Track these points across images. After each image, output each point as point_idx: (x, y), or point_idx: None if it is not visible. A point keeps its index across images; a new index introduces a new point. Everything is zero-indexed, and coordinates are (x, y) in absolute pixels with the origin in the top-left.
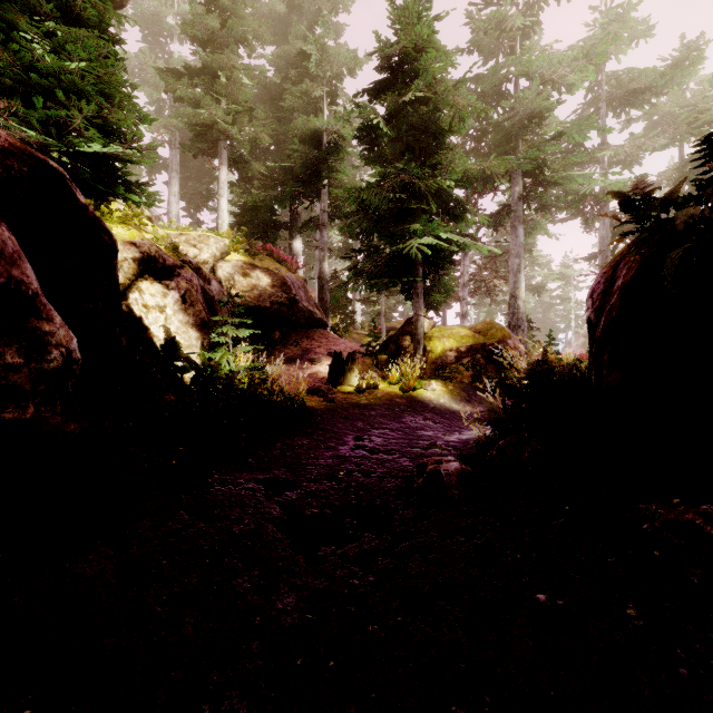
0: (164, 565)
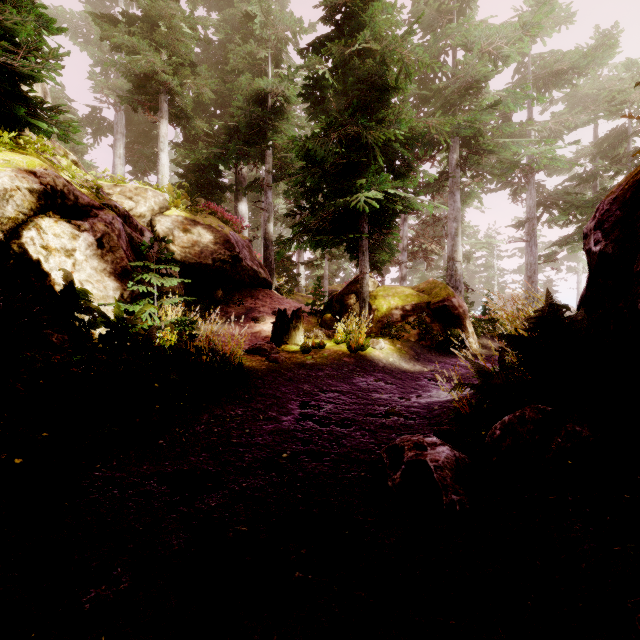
0: None
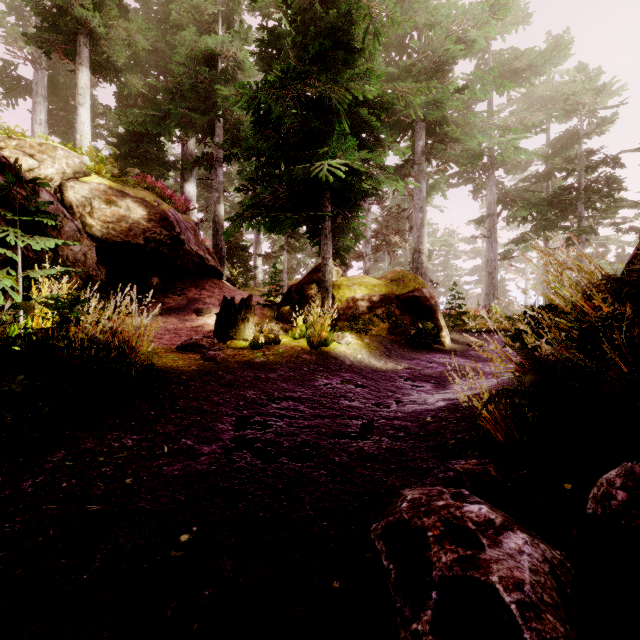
0: None
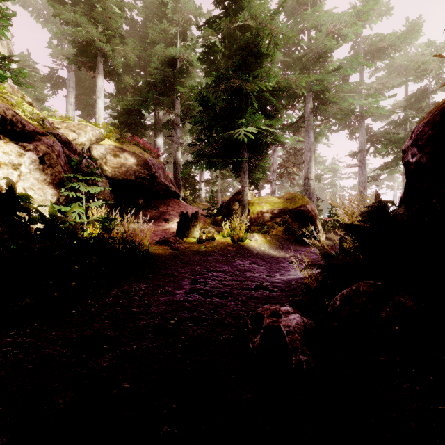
0: None
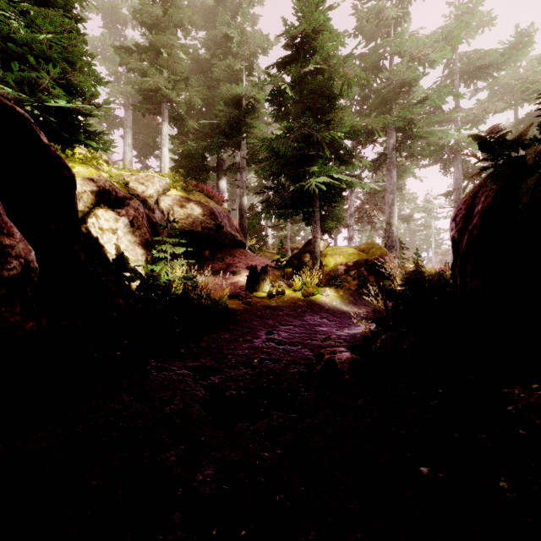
0: (103, 441)
